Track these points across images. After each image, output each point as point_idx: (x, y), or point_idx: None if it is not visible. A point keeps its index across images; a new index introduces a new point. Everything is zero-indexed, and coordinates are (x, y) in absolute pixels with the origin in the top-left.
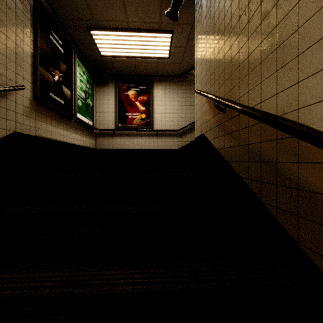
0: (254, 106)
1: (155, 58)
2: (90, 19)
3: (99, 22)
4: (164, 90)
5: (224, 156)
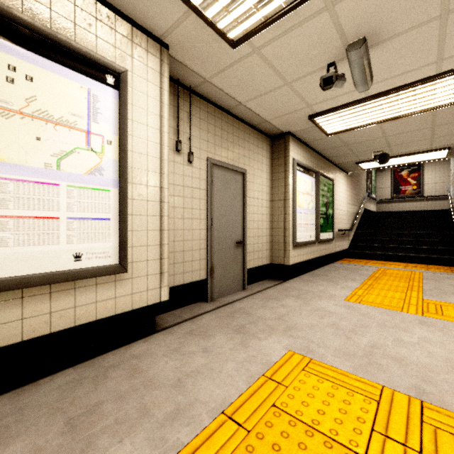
0: None
1: None
2: None
3: None
4: (434, 167)
5: None
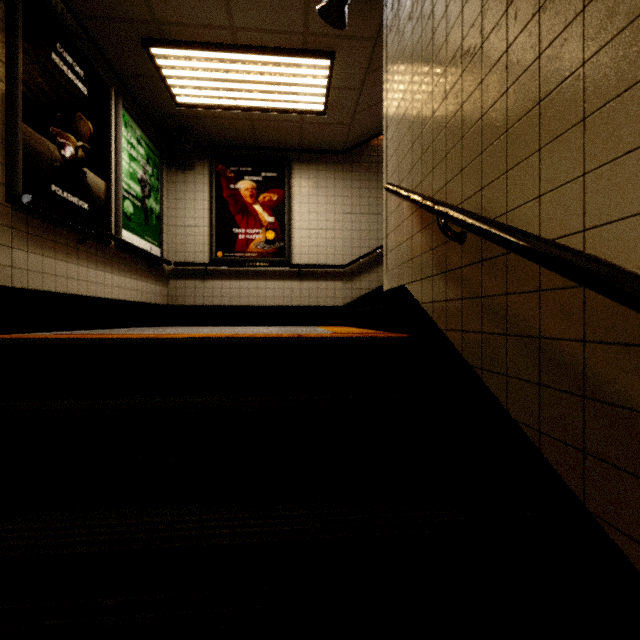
0: (560, 239)
1: (295, 113)
2: (148, 21)
3: (168, 28)
4: (314, 181)
5: (461, 350)
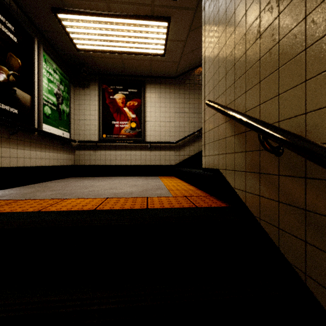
0: None
1: (147, 55)
2: None
3: (67, 0)
4: (158, 94)
5: (278, 243)
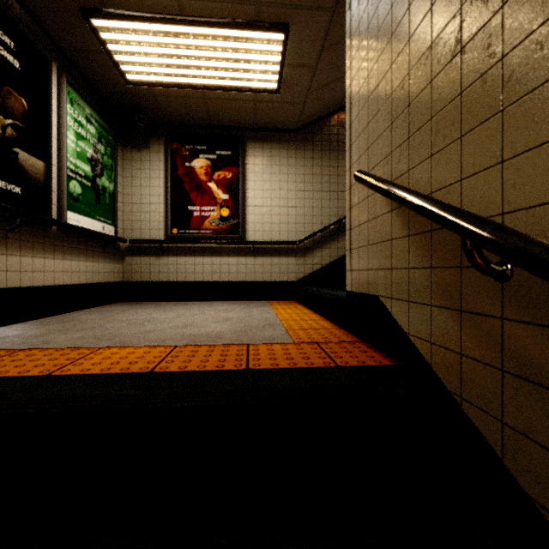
0: None
1: (248, 91)
2: None
3: None
4: (268, 159)
5: (500, 452)
